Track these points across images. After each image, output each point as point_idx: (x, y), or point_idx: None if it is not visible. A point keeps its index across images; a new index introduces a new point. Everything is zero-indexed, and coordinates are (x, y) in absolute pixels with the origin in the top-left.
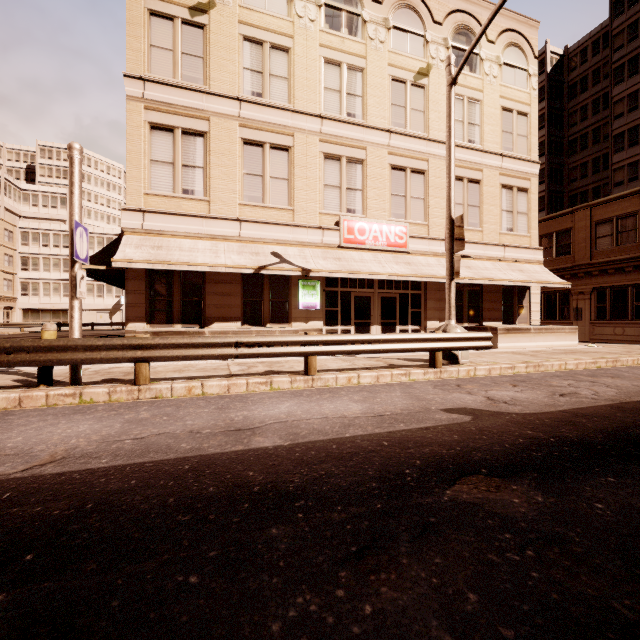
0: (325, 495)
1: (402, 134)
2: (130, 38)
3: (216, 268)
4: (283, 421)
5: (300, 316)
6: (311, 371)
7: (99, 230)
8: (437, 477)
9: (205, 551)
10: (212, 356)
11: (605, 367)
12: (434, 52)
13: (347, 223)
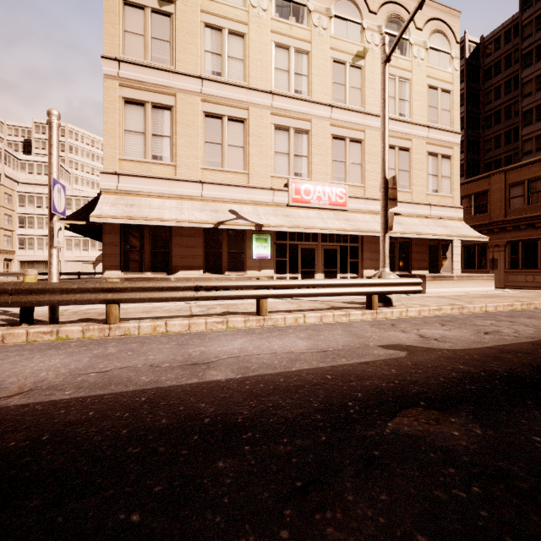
0: (272, 427)
1: (342, 108)
2: (107, 24)
3: (181, 223)
4: (236, 356)
5: (254, 265)
6: (262, 312)
7: (84, 194)
8: (378, 409)
9: (151, 486)
10: (175, 298)
11: (520, 309)
12: (370, 38)
13: (294, 185)
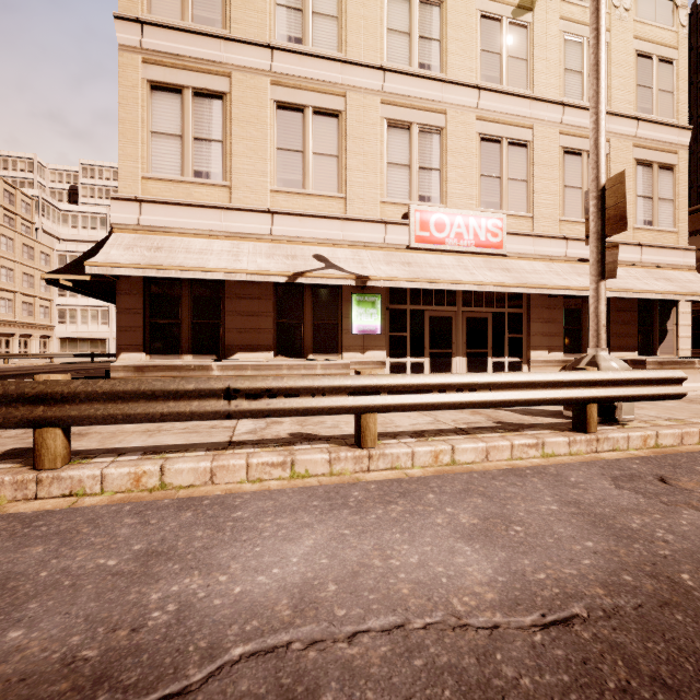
0: None
1: (496, 91)
2: None
3: (233, 275)
4: (275, 647)
5: (354, 344)
6: (367, 440)
7: None
8: None
9: None
10: (181, 415)
11: None
12: None
13: (419, 215)
